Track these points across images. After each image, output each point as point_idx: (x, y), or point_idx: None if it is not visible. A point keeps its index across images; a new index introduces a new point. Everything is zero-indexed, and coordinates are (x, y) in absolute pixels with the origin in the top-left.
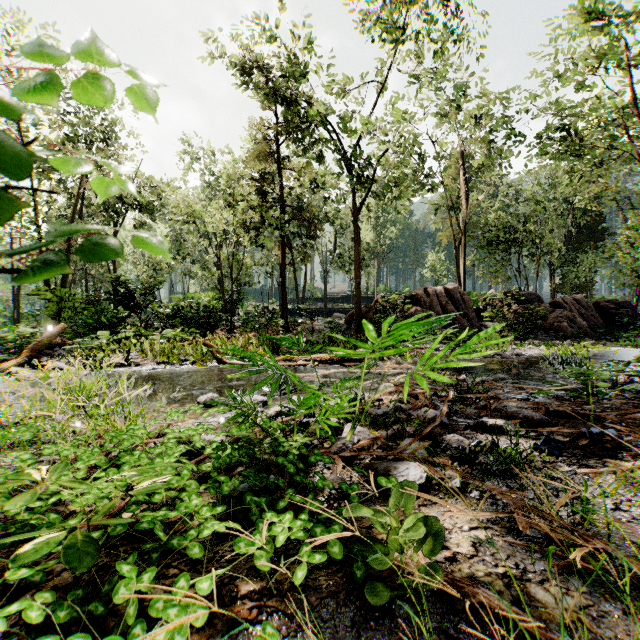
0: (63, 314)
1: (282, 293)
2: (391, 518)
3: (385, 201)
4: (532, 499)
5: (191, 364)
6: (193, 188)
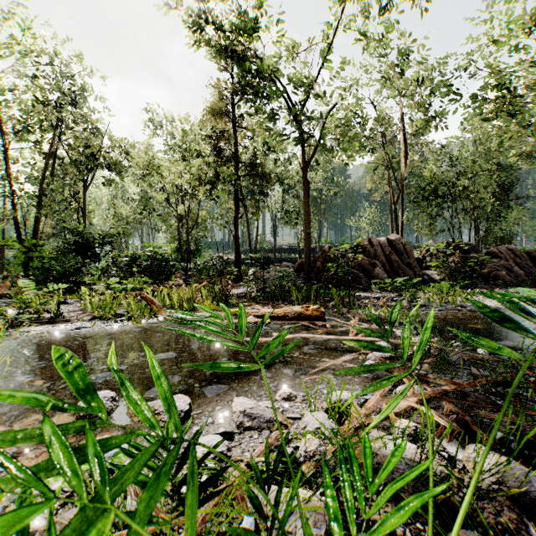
0: (31, 263)
1: (235, 244)
2: None
3: (334, 154)
4: None
5: (126, 320)
6: (158, 151)
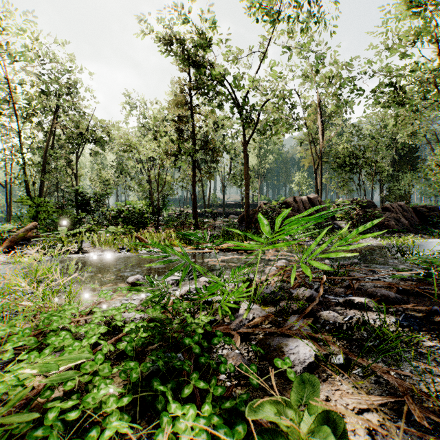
0: (39, 215)
1: (193, 201)
2: (293, 411)
3: (266, 135)
4: (409, 376)
5: (126, 251)
6: (132, 128)
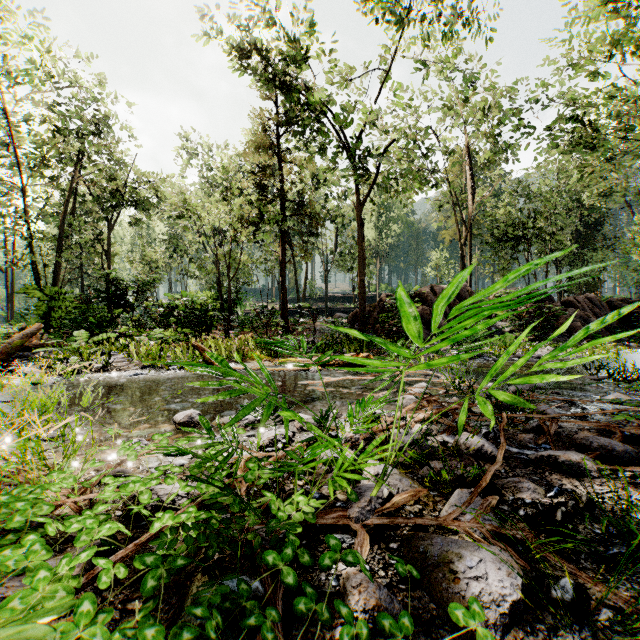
0: (53, 313)
1: (282, 292)
2: None
3: (391, 194)
4: None
5: (179, 369)
6: (191, 185)
